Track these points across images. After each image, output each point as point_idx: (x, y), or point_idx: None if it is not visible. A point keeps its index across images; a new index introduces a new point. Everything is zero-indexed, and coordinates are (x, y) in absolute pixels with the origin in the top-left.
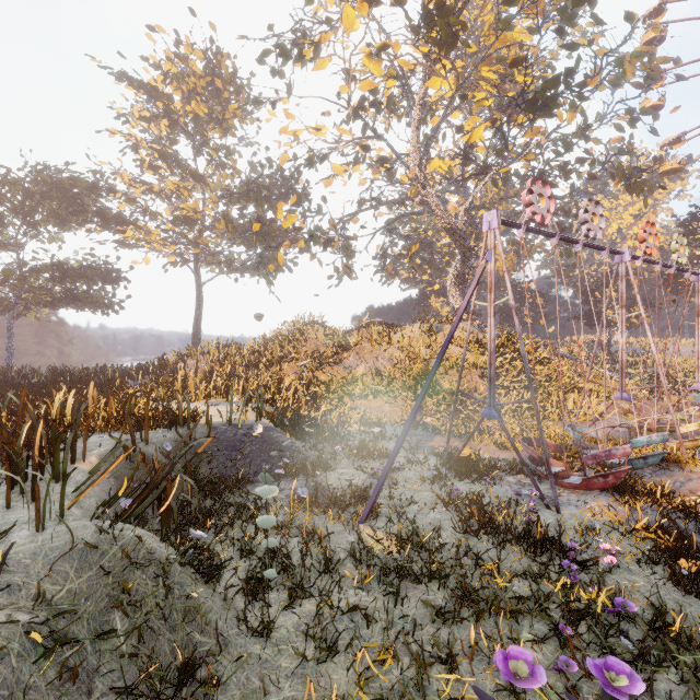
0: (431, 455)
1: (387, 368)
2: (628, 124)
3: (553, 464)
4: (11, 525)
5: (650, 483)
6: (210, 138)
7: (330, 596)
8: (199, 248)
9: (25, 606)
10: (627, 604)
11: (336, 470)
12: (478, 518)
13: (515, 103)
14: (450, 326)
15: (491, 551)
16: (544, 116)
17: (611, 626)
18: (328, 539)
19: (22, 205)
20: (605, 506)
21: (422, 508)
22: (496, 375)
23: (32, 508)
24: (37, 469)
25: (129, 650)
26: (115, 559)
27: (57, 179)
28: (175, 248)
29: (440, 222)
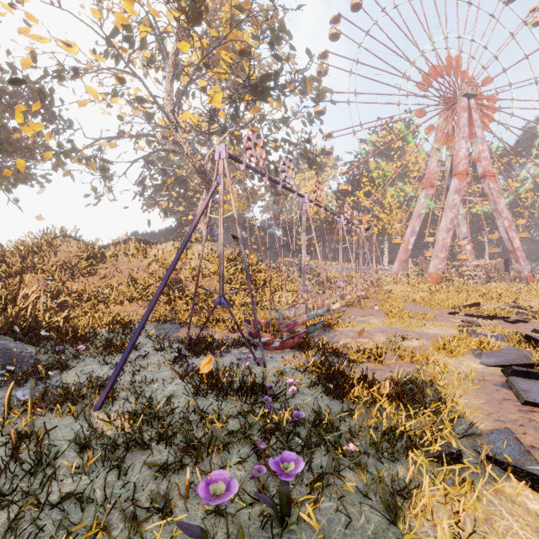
0: (177, 343)
1: (143, 276)
2: (309, 122)
3: (264, 336)
4: None
5: (317, 339)
6: None
7: (40, 494)
8: None
9: None
10: (300, 414)
11: (77, 369)
12: (207, 382)
13: (244, 84)
14: (198, 245)
15: (215, 405)
16: (262, 100)
17: (291, 432)
18: (52, 436)
19: None
20: (293, 358)
21: (161, 384)
22: (230, 280)
23: None
24: None
25: None
26: None
27: None
28: None
29: (190, 161)
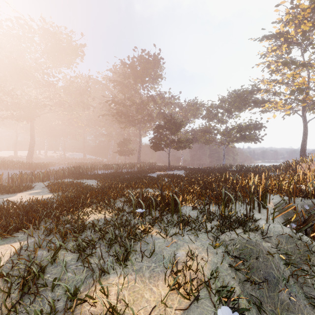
0: None
1: None
2: None
3: None
4: (257, 218)
5: None
6: (313, 38)
7: None
8: (305, 103)
9: (274, 245)
10: None
11: None
12: None
13: None
14: None
15: None
16: None
17: None
18: None
19: (228, 107)
20: None
21: None
22: None
23: (259, 215)
24: (260, 202)
25: (314, 283)
26: (300, 245)
27: (238, 94)
28: (290, 107)
29: None
